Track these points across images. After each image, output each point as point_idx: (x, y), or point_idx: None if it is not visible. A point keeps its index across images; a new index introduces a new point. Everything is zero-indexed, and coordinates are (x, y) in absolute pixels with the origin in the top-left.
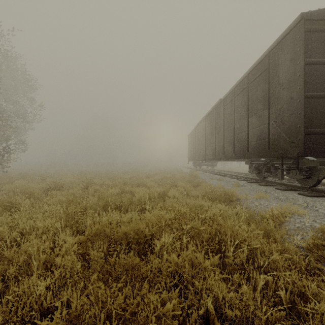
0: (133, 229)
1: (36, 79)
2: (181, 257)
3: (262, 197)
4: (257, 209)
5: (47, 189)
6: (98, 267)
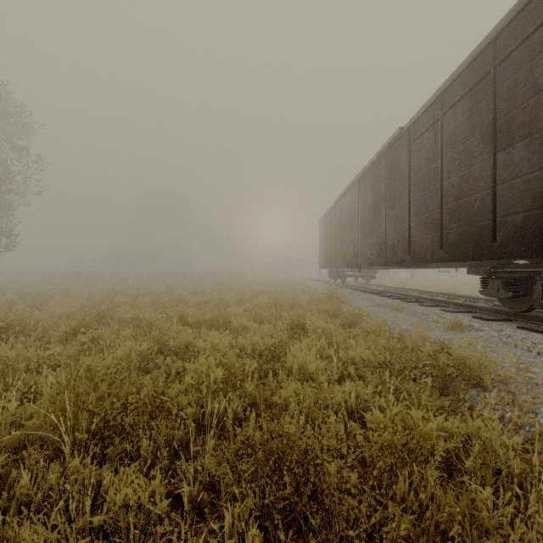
0: None
1: (32, 113)
2: None
3: None
4: None
5: None
6: None
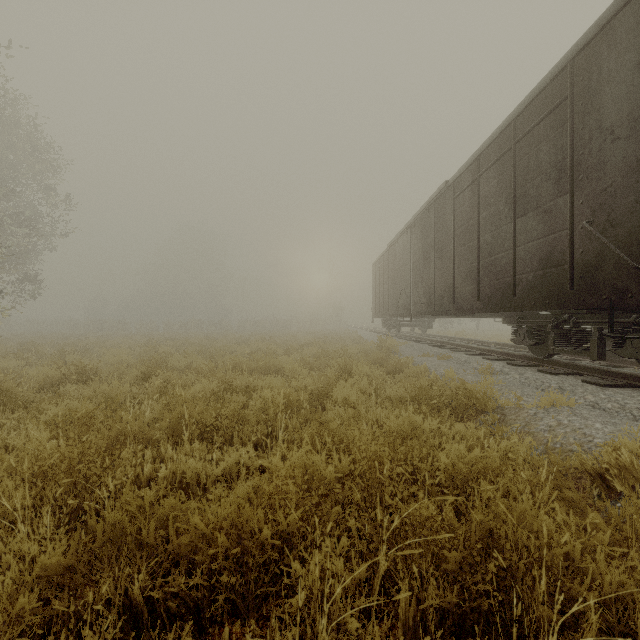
0: (226, 524)
1: (60, 149)
2: None
3: (559, 405)
4: (555, 438)
5: (60, 380)
6: None
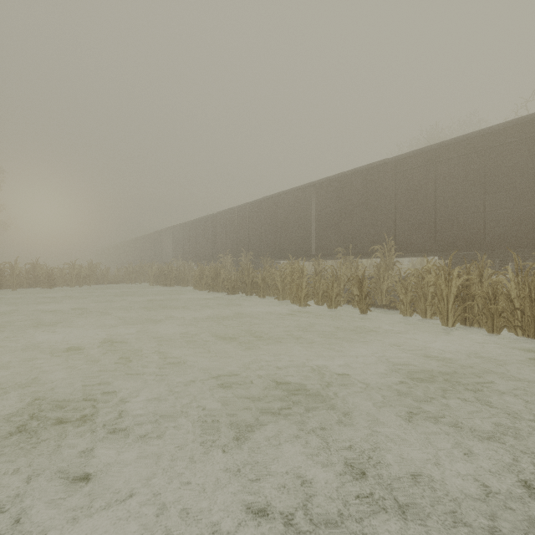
0: None
1: None
2: None
3: None
4: None
5: None
6: None
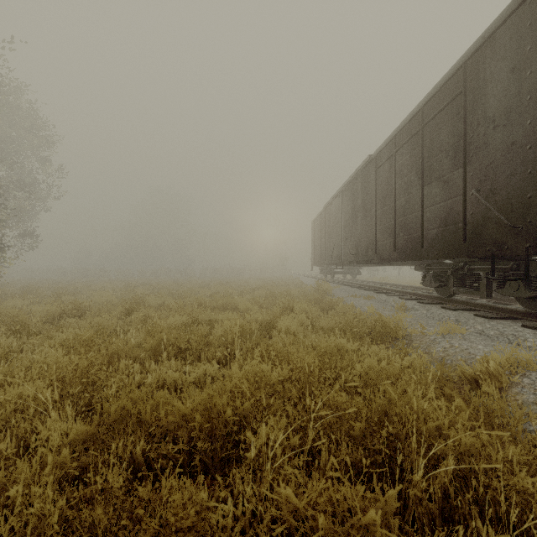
0: (200, 408)
1: (53, 127)
2: (305, 497)
3: (454, 332)
4: (447, 356)
5: (60, 315)
6: (102, 522)
